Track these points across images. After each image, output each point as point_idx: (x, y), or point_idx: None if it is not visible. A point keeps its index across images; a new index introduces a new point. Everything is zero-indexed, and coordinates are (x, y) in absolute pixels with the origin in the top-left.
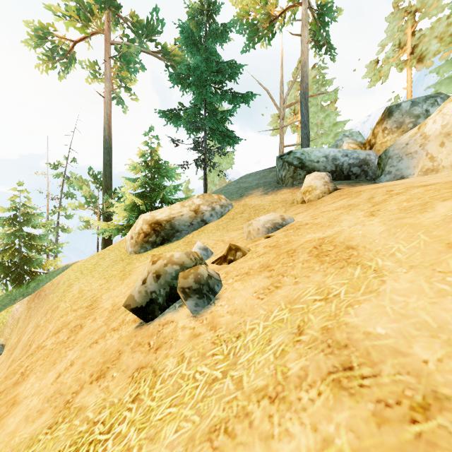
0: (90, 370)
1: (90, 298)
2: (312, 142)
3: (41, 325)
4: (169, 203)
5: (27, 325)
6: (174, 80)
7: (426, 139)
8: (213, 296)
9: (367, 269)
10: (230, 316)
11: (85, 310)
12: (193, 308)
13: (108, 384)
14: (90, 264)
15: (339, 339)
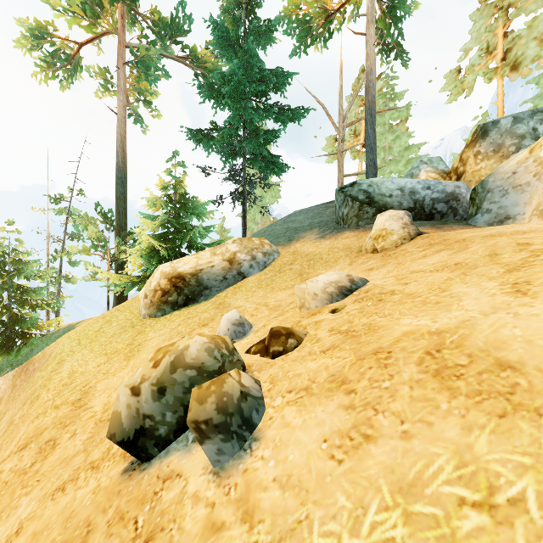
0: None
1: (80, 387)
2: (378, 170)
3: (14, 423)
4: (198, 248)
5: (3, 416)
6: (204, 92)
7: None
8: (249, 432)
9: None
10: (279, 493)
11: (70, 408)
12: (214, 456)
13: None
14: (92, 330)
15: None
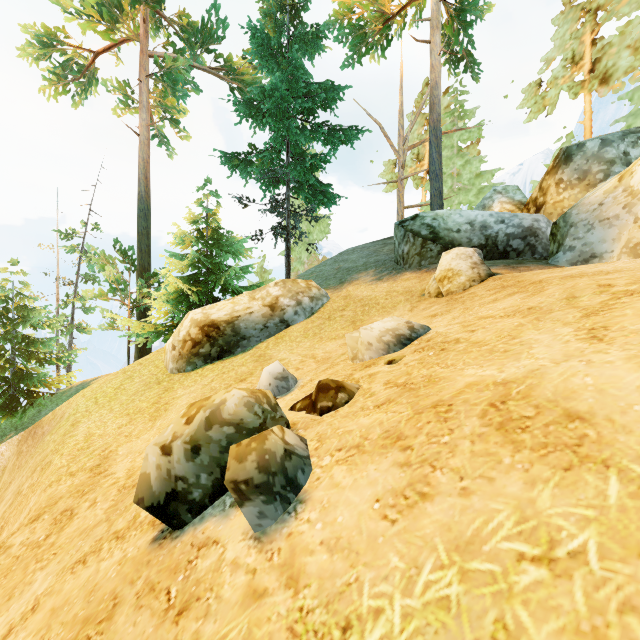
0: (59, 635)
1: (99, 451)
2: (445, 201)
3: (22, 493)
4: (234, 292)
5: (9, 487)
6: (241, 109)
7: (635, 196)
8: (294, 494)
9: (639, 486)
10: (327, 557)
11: (88, 475)
12: (255, 520)
13: None
14: (111, 387)
15: None
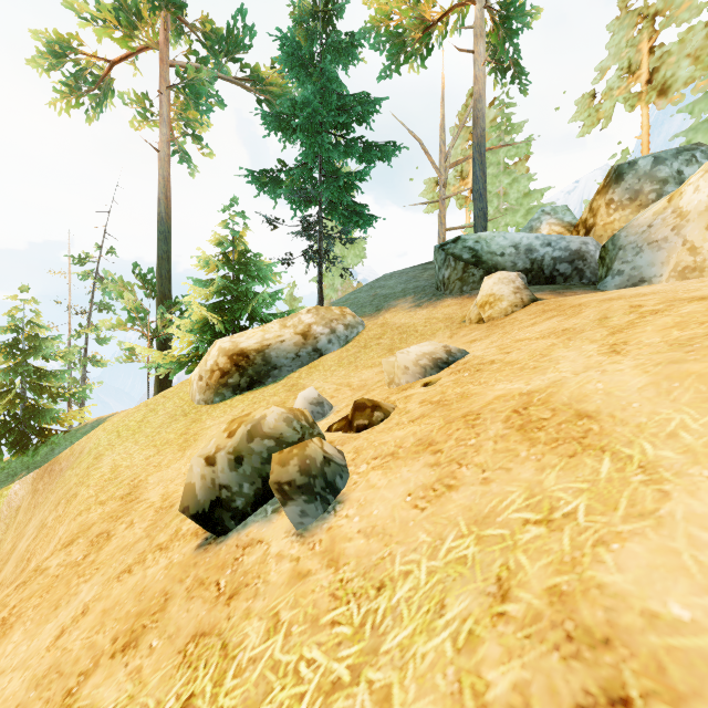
0: (114, 628)
1: (128, 481)
2: (490, 222)
3: (48, 526)
4: (262, 321)
5: (29, 523)
6: (270, 124)
7: (684, 218)
8: (333, 496)
9: (625, 462)
10: (364, 541)
11: (119, 503)
12: (298, 519)
13: (141, 663)
14: (133, 420)
15: (589, 622)
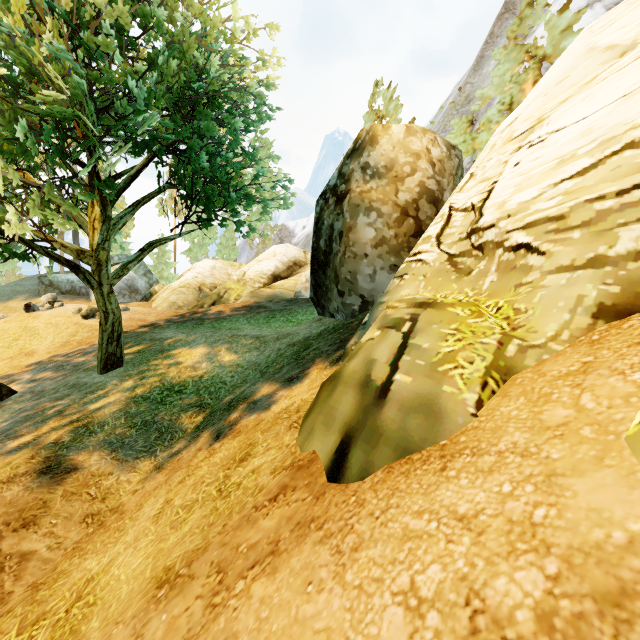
0: None
1: None
2: None
3: None
4: None
5: None
6: None
7: None
8: None
9: None
10: None
11: None
12: None
13: None
14: None
15: None
